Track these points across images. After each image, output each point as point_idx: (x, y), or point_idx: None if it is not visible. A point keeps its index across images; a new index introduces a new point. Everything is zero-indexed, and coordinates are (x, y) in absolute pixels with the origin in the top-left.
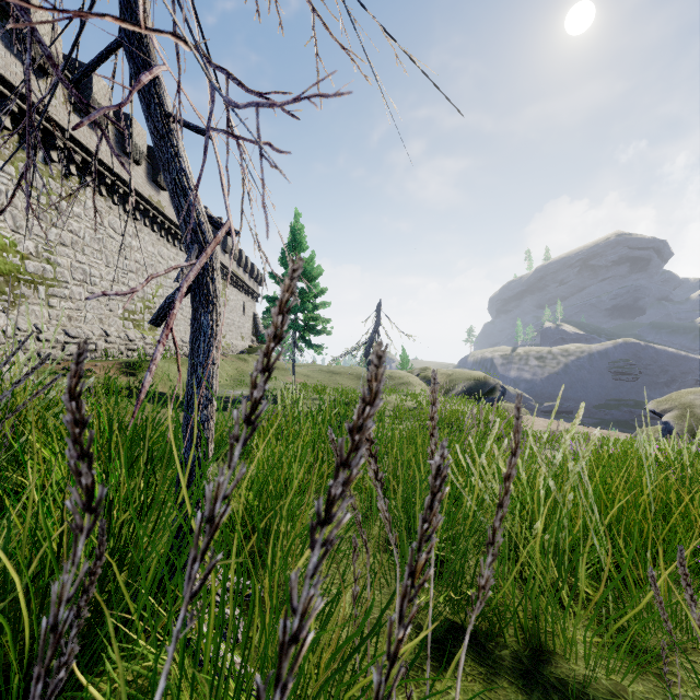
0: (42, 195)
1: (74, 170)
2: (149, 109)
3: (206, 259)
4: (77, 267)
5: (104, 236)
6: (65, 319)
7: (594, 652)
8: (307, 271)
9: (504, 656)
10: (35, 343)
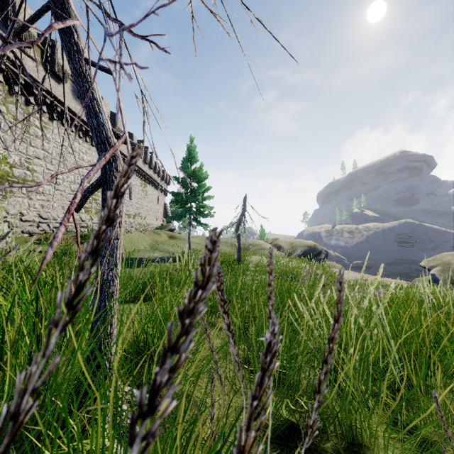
0: (24, 125)
1: (45, 109)
2: (69, 55)
3: (104, 162)
4: (47, 173)
5: (65, 153)
6: (39, 207)
7: (391, 444)
8: (198, 175)
9: (327, 448)
10: (19, 223)
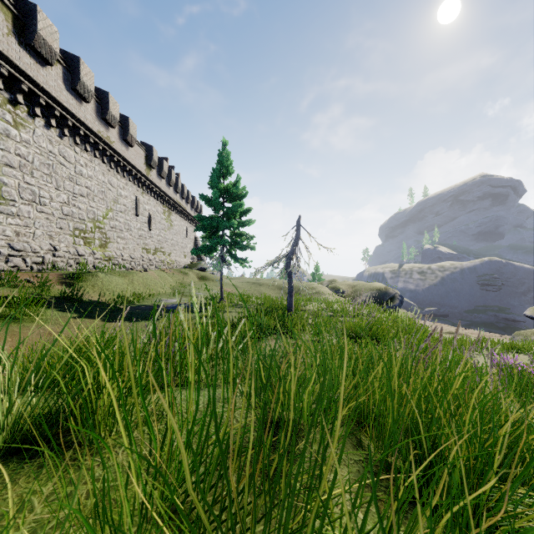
0: None
1: (22, 99)
2: None
3: None
4: (25, 188)
5: (54, 163)
6: (12, 234)
7: None
8: (233, 192)
9: None
10: None
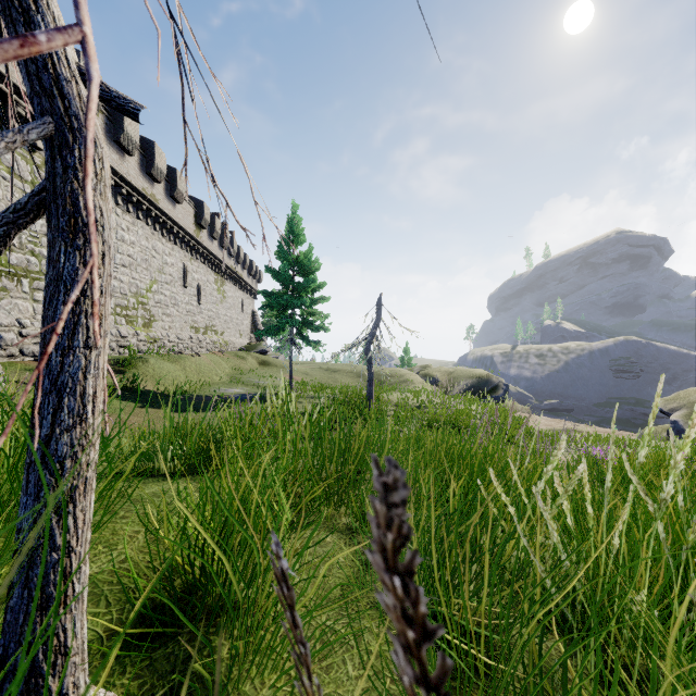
0: (26, 183)
1: None
2: None
3: None
4: None
5: None
6: None
7: None
8: (305, 265)
9: None
10: (17, 339)
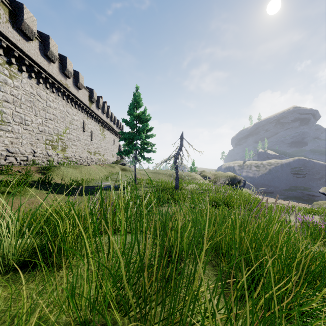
0: None
1: (14, 61)
2: None
3: None
4: (16, 115)
5: (34, 99)
6: (8, 143)
7: None
8: (142, 117)
9: None
10: None
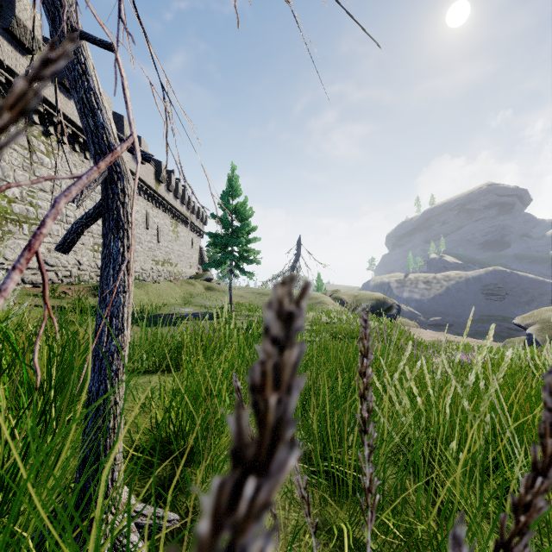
0: (26, 150)
1: (53, 130)
2: (53, 23)
3: (97, 174)
4: None
5: None
6: (45, 251)
7: None
8: (241, 212)
9: None
10: None
